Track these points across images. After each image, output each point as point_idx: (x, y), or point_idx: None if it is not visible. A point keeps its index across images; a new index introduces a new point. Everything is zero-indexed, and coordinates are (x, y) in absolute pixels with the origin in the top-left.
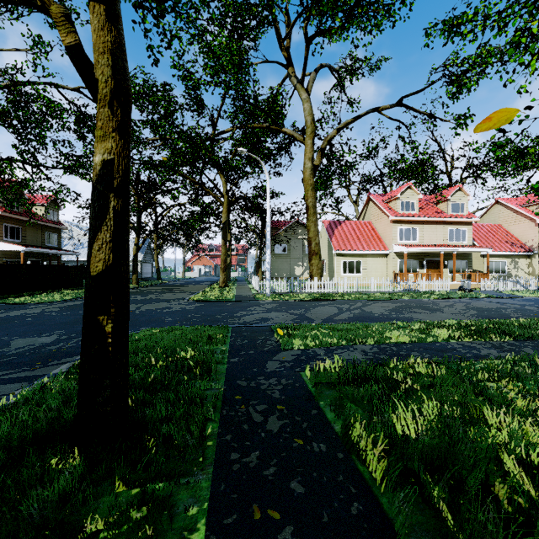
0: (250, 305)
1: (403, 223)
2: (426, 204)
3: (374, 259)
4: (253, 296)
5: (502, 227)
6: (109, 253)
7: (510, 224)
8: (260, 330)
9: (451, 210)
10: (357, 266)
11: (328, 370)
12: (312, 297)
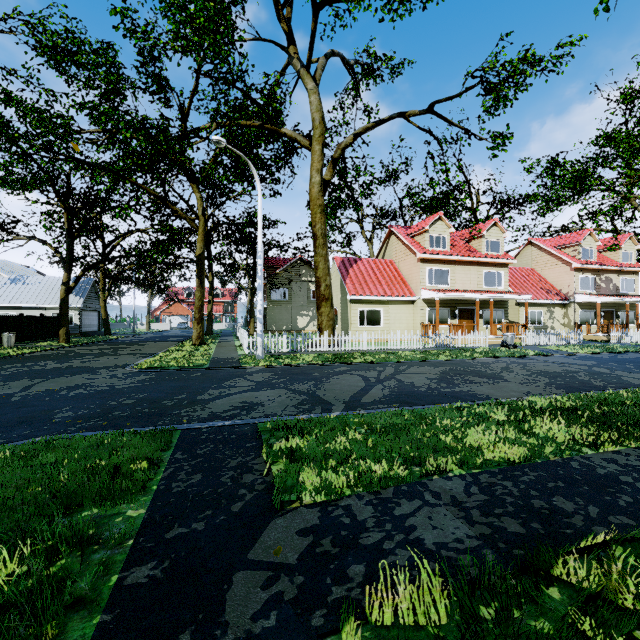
0: (230, 375)
1: (433, 263)
2: (457, 240)
3: (398, 307)
4: (237, 358)
5: (535, 272)
6: None
7: (544, 268)
8: (236, 437)
9: (486, 248)
10: (377, 316)
11: (408, 618)
12: (323, 360)
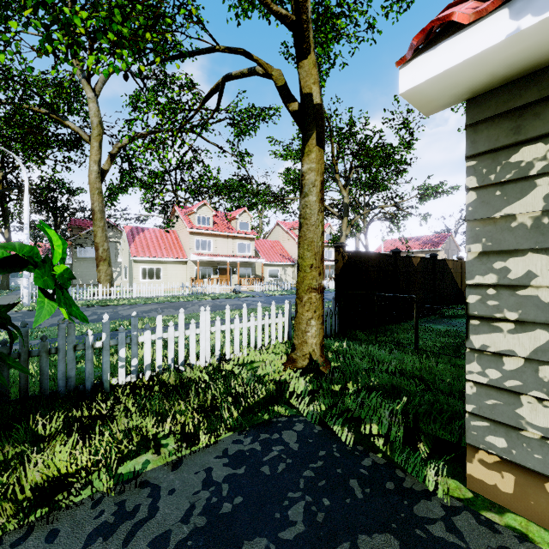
0: None
1: (200, 235)
2: (222, 220)
3: (174, 266)
4: None
5: (280, 243)
6: None
7: (284, 241)
8: None
9: (239, 227)
10: (157, 272)
11: None
12: (85, 304)
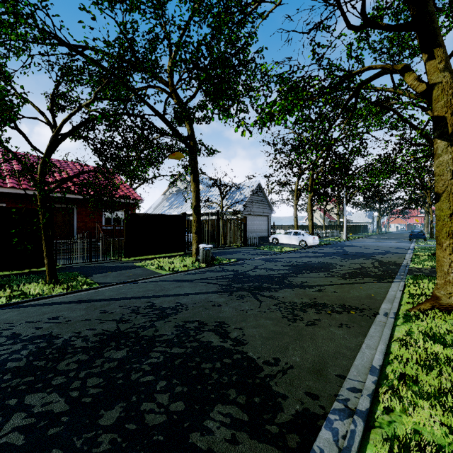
0: None
1: None
2: None
3: None
4: None
5: None
6: (432, 226)
7: None
8: None
9: None
10: None
11: None
12: None
